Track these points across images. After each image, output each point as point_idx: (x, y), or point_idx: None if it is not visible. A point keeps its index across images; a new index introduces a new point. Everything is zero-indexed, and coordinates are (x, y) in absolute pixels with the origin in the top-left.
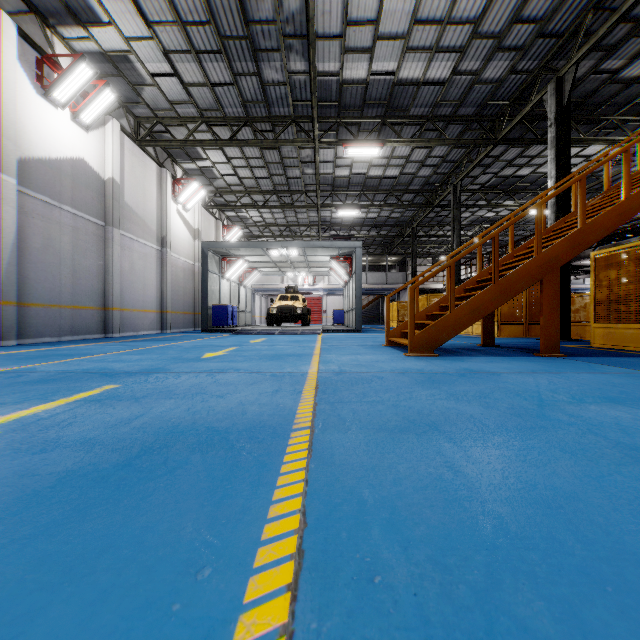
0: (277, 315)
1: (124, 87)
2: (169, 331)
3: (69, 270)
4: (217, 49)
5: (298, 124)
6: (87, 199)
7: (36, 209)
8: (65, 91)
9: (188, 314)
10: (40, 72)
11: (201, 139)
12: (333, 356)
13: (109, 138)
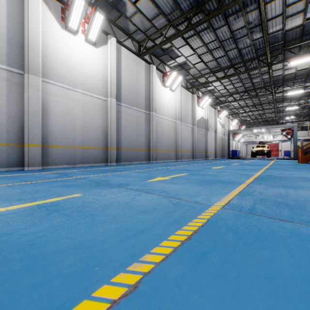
0: (255, 153)
1: (210, 94)
2: (217, 158)
3: (201, 143)
4: (239, 81)
5: (265, 88)
6: (203, 125)
7: (197, 131)
8: (202, 103)
9: (220, 153)
10: (197, 101)
11: (230, 101)
12: (276, 163)
13: (206, 108)
